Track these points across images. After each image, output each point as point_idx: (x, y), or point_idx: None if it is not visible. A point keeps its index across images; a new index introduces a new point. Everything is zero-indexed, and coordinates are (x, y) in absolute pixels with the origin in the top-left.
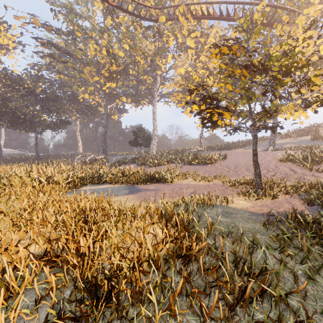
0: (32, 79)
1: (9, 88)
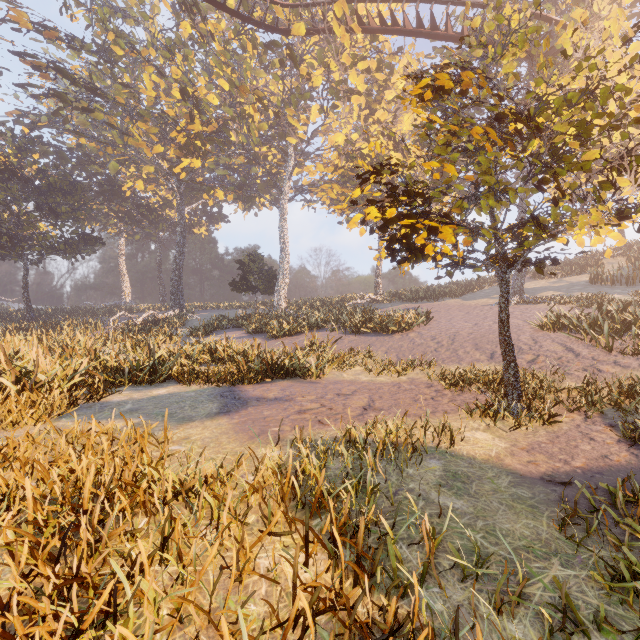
0: (15, 145)
1: None
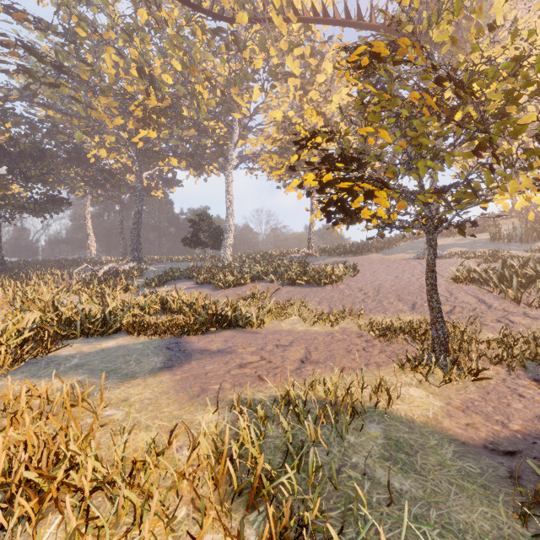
0: None
1: None
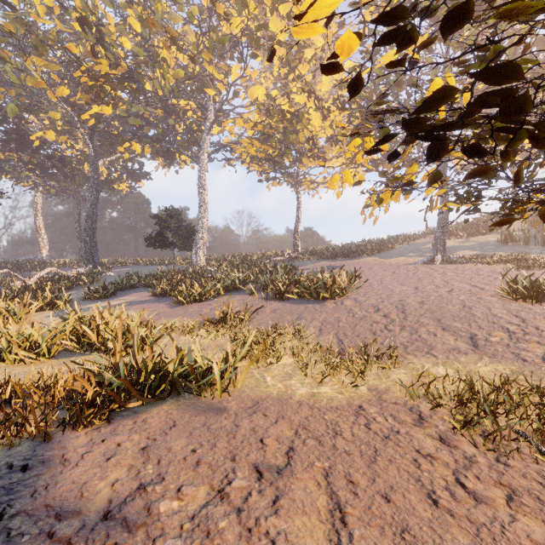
0: None
1: None
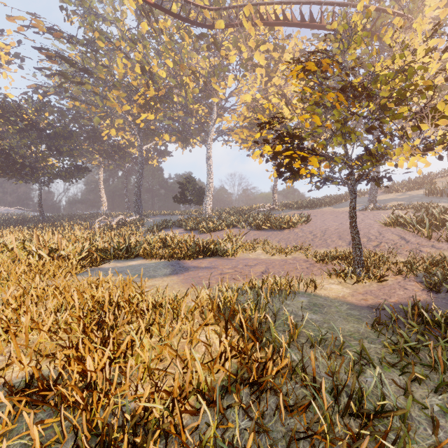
0: (34, 107)
1: (1, 120)
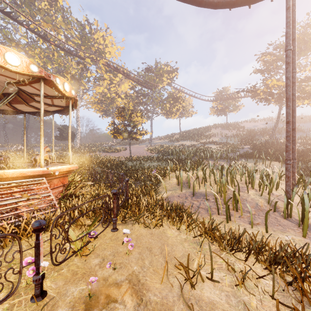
0: None
1: None
